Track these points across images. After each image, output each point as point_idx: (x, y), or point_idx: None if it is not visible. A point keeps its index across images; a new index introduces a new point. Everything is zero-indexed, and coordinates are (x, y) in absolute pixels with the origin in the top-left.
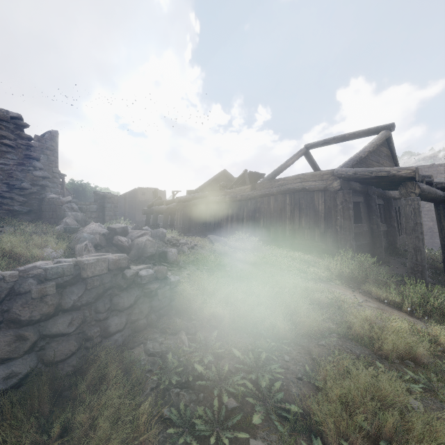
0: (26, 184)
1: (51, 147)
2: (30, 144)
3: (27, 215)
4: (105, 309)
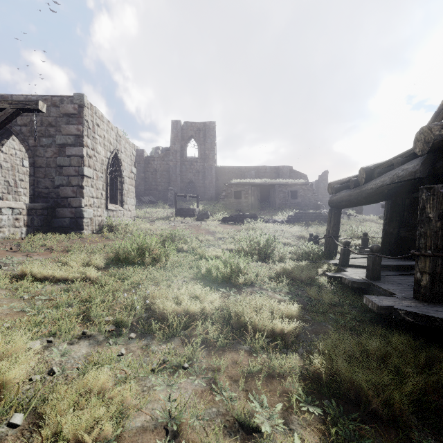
0: (313, 201)
1: (325, 179)
2: (314, 189)
3: (313, 209)
4: (317, 217)
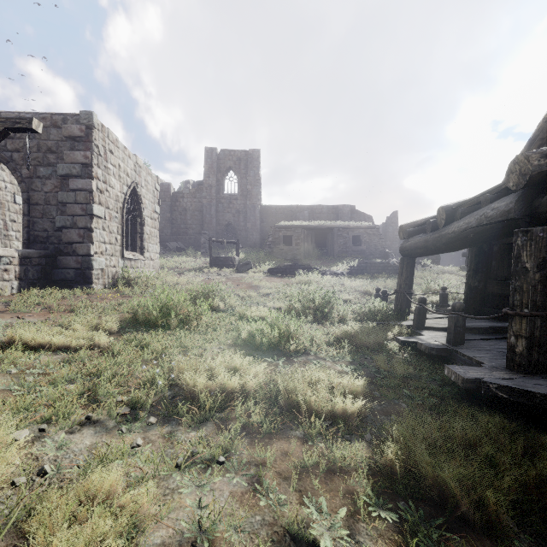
0: (380, 248)
1: (394, 221)
2: (381, 234)
3: (380, 258)
4: (385, 269)
